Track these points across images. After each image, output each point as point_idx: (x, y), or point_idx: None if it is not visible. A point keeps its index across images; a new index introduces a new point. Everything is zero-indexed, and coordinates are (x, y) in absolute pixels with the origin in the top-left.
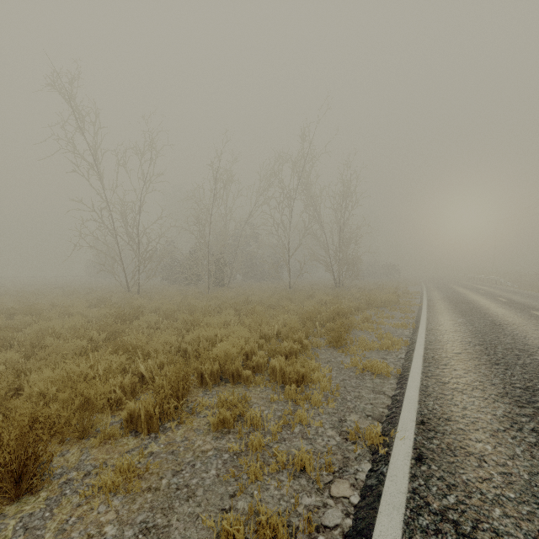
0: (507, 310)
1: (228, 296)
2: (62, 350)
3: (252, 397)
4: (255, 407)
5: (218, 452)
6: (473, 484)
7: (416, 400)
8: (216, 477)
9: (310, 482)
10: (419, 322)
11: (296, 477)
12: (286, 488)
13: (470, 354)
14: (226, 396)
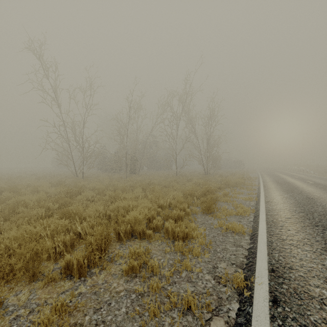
0: (315, 189)
1: (138, 179)
2: (28, 216)
3: (152, 249)
4: (154, 256)
5: (128, 293)
6: (320, 325)
7: (266, 252)
8: (126, 315)
9: (194, 319)
10: (260, 197)
11: (184, 315)
12: (177, 326)
13: (297, 219)
14: (134, 249)
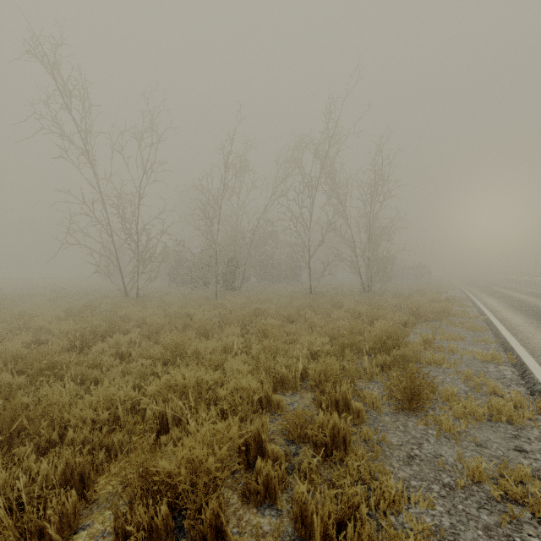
0: None
1: (238, 302)
2: None
3: None
4: None
5: None
6: None
7: None
8: None
9: None
10: (516, 352)
11: None
12: None
13: None
14: None
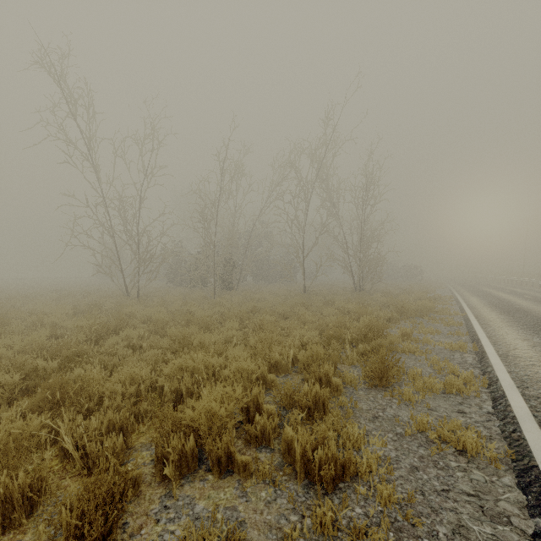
0: None
1: (235, 301)
2: None
3: (249, 524)
4: None
5: None
6: None
7: None
8: None
9: None
10: (481, 342)
11: None
12: None
13: None
14: (193, 538)
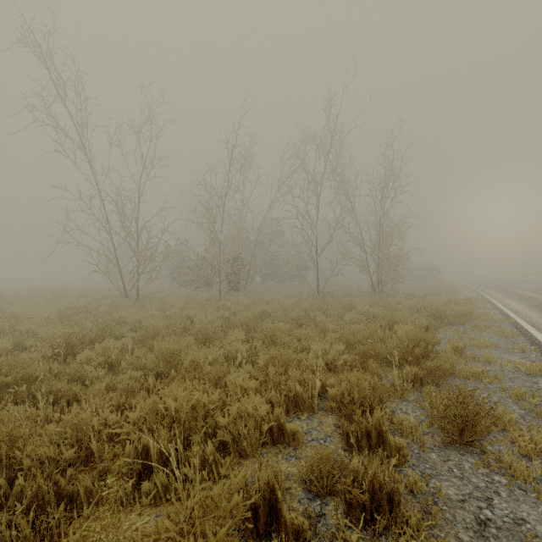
0: None
1: (242, 303)
2: None
3: None
4: None
5: None
6: None
7: None
8: None
9: None
10: None
11: None
12: None
13: None
14: None
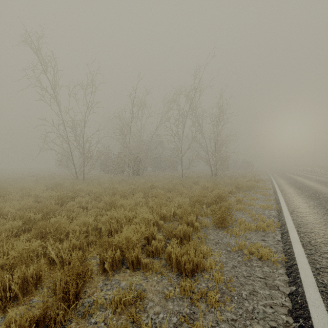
0: None
1: (141, 181)
2: None
3: (148, 291)
4: (150, 306)
5: None
6: None
7: (323, 308)
8: None
9: None
10: (280, 204)
11: None
12: None
13: None
14: (120, 295)
